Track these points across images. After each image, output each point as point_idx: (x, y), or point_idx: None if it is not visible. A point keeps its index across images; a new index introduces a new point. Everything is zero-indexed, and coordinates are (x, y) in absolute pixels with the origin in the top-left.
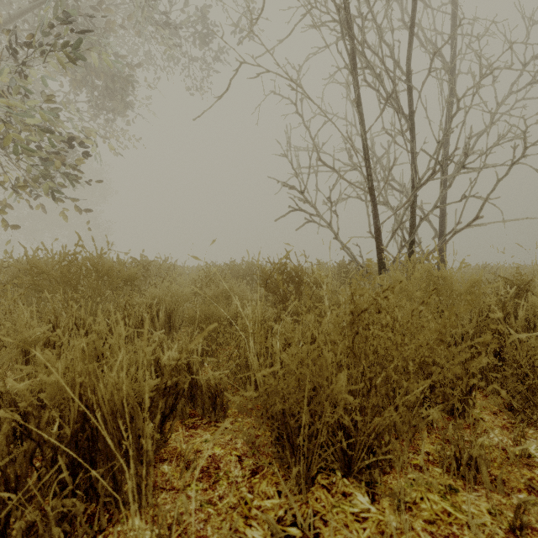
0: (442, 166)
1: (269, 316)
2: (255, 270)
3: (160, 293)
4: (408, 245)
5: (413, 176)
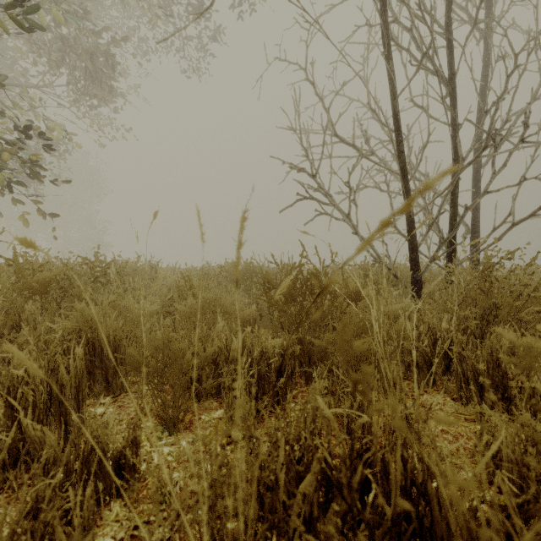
0: (494, 139)
1: (274, 348)
2: (255, 273)
3: (96, 313)
4: (448, 241)
5: (454, 154)
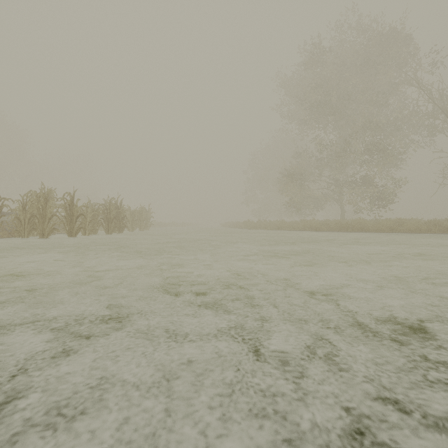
0: None
1: None
2: None
3: None
4: None
5: None
